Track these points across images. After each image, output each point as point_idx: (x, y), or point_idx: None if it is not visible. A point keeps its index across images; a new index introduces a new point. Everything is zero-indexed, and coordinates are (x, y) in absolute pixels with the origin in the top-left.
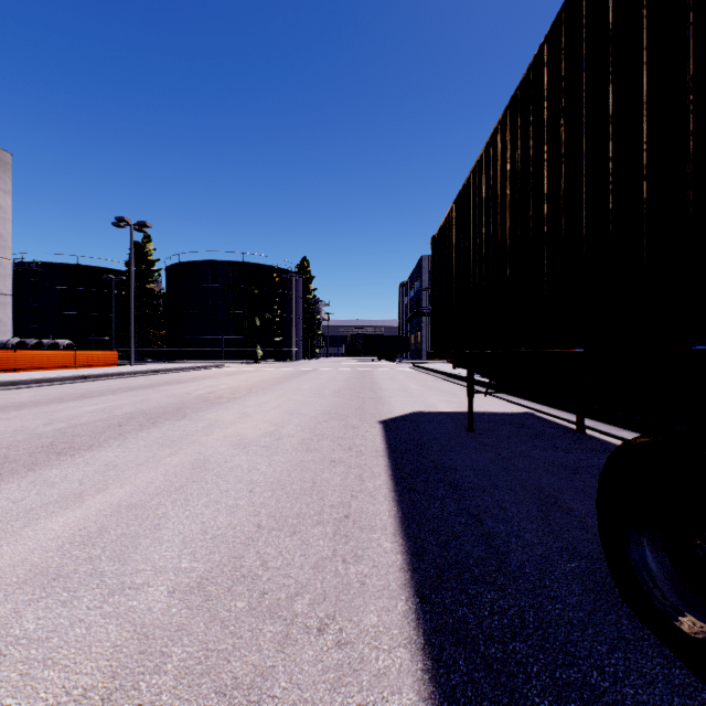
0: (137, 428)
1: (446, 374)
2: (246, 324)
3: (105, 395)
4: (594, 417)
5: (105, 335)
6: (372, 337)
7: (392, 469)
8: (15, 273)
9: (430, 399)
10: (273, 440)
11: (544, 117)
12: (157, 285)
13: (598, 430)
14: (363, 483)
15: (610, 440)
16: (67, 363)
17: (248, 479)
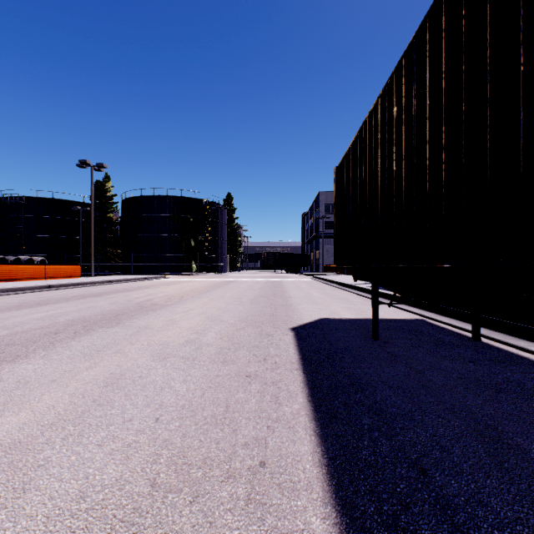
0: (70, 336)
1: (341, 284)
2: (183, 245)
3: (59, 302)
4: (483, 325)
5: (74, 253)
6: (281, 254)
7: (308, 386)
8: (5, 205)
9: (332, 306)
10: (192, 350)
11: (484, 2)
12: (115, 214)
13: (493, 339)
14: (280, 407)
15: (509, 349)
16: (39, 275)
17: (158, 401)
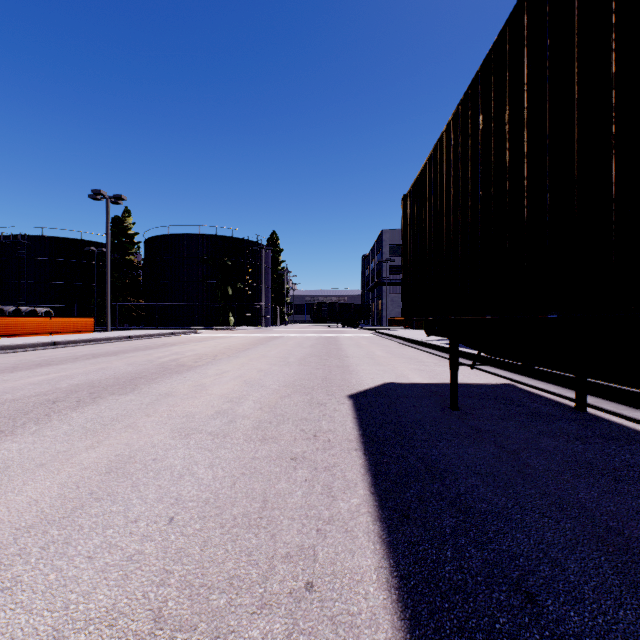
0: (72, 406)
1: (409, 340)
2: (219, 293)
3: (64, 363)
4: (588, 391)
5: (88, 304)
6: (336, 305)
7: (371, 473)
8: (3, 245)
9: (399, 368)
10: (223, 423)
11: None
12: (136, 256)
13: (602, 409)
14: (333, 502)
15: (624, 423)
16: (43, 330)
17: (174, 493)
